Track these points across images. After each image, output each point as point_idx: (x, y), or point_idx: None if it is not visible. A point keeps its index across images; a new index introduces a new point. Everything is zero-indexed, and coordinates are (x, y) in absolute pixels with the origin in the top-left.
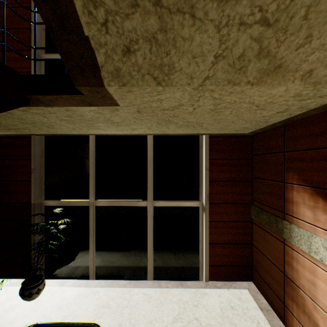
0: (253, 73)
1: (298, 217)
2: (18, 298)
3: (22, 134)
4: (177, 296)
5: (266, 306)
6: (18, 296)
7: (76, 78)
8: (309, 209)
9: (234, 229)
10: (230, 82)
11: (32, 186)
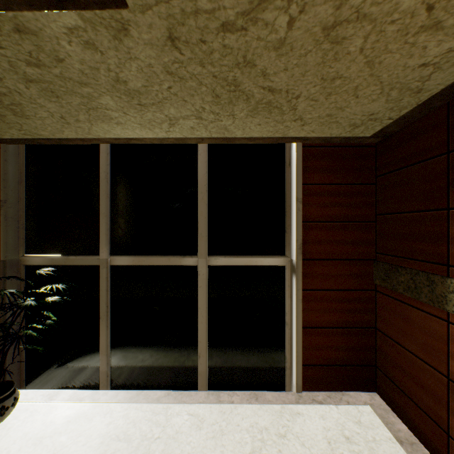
0: None
1: None
2: None
3: None
4: (249, 417)
5: (409, 437)
6: None
7: None
8: None
9: (345, 302)
10: None
11: (1, 230)
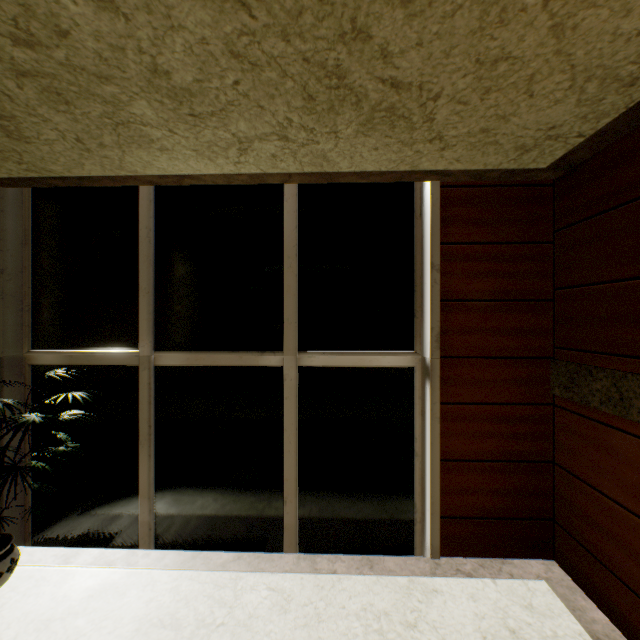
0: None
1: None
2: None
3: None
4: (360, 596)
5: (610, 631)
6: None
7: None
8: None
9: (506, 423)
10: None
11: None
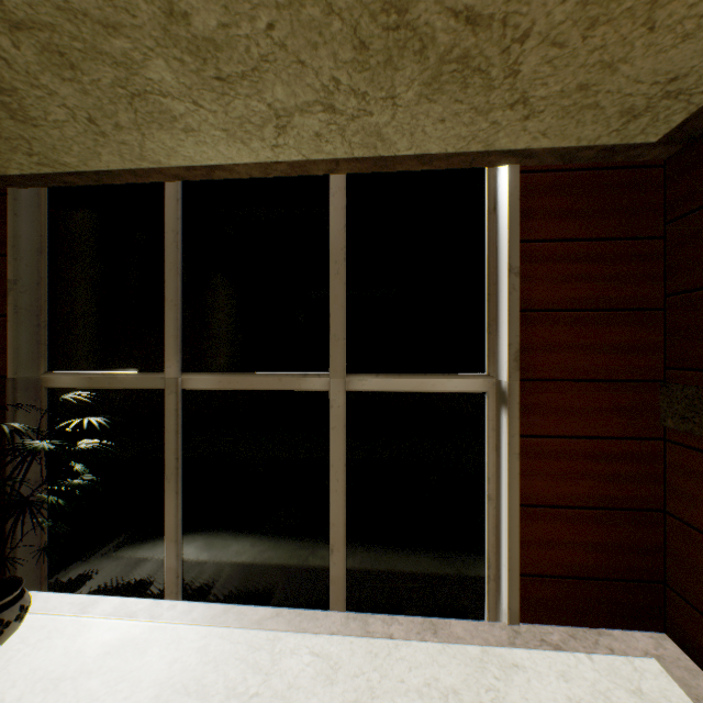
0: None
1: None
2: None
3: None
4: (422, 667)
5: None
6: None
7: None
8: None
9: (602, 461)
10: None
11: (9, 329)
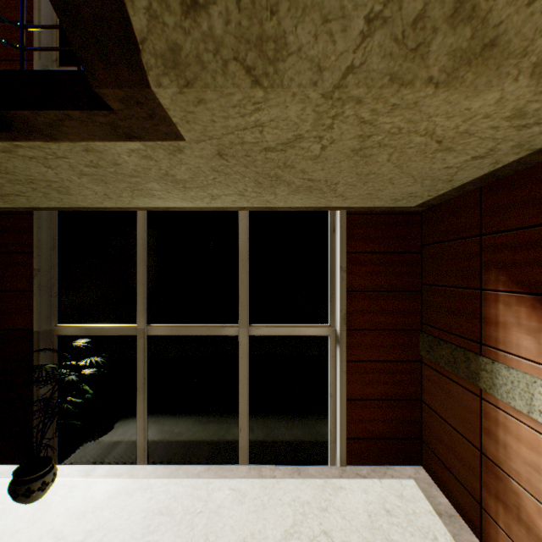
0: (440, 59)
1: (507, 350)
2: (7, 499)
3: (16, 207)
4: (291, 492)
5: (448, 509)
6: (8, 495)
7: (94, 69)
8: (529, 335)
9: (390, 374)
10: (395, 80)
11: (35, 300)
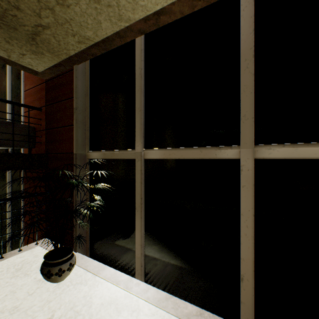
0: None
1: None
2: None
3: (61, 61)
4: None
5: None
6: None
7: None
8: None
9: None
10: None
11: (74, 131)
